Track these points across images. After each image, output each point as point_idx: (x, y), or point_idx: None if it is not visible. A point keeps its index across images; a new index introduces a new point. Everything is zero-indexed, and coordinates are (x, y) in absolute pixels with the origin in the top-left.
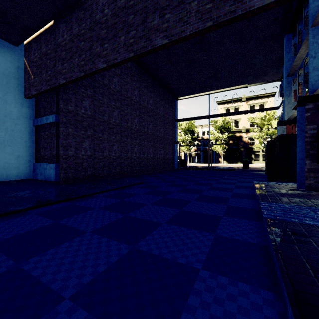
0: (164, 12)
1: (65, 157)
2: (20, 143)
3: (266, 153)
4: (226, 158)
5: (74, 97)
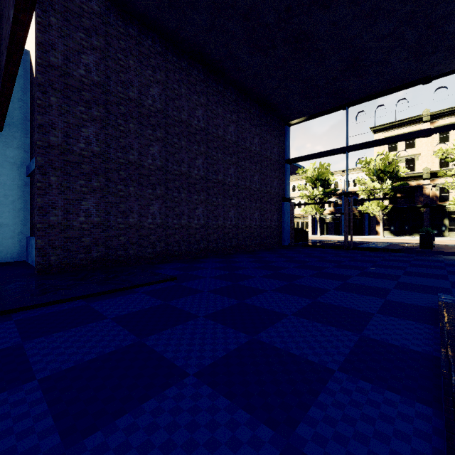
0: None
1: (41, 227)
2: (4, 204)
3: None
4: (390, 225)
5: (62, 121)
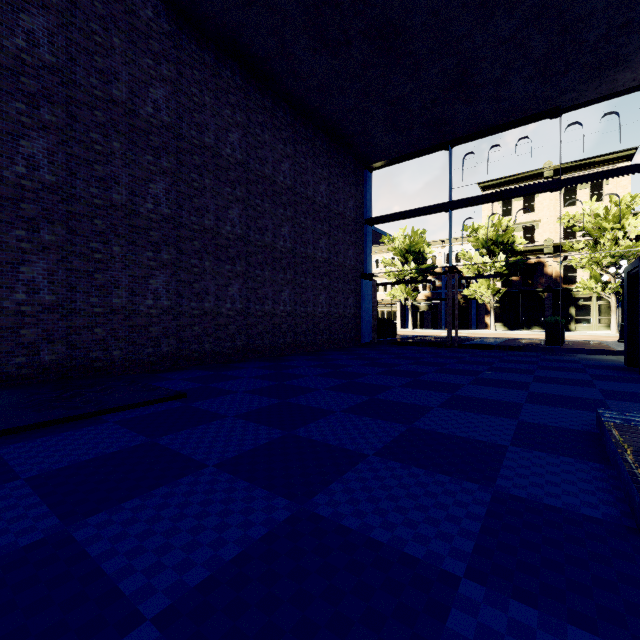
0: None
1: None
2: None
3: (628, 298)
4: (503, 316)
5: None
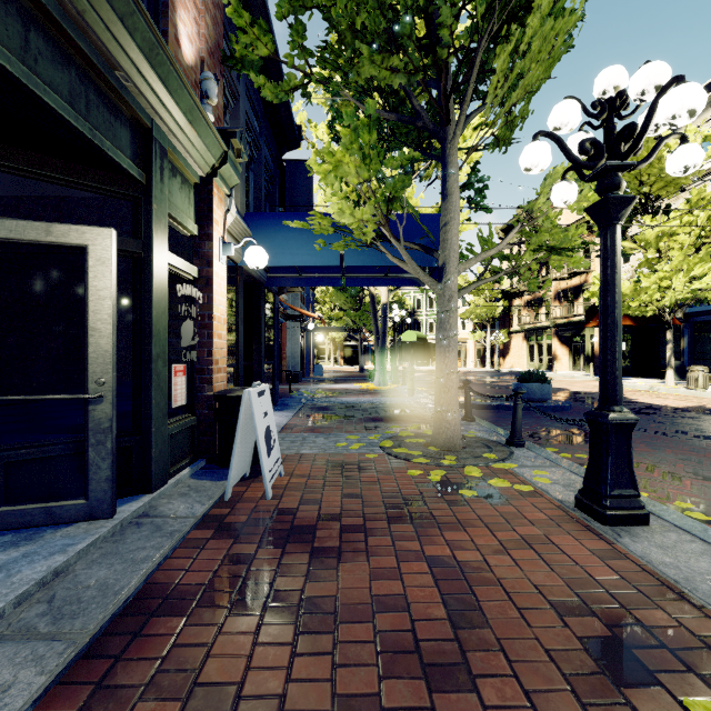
0: (83, 222)
1: None
2: None
3: None
4: None
5: None
